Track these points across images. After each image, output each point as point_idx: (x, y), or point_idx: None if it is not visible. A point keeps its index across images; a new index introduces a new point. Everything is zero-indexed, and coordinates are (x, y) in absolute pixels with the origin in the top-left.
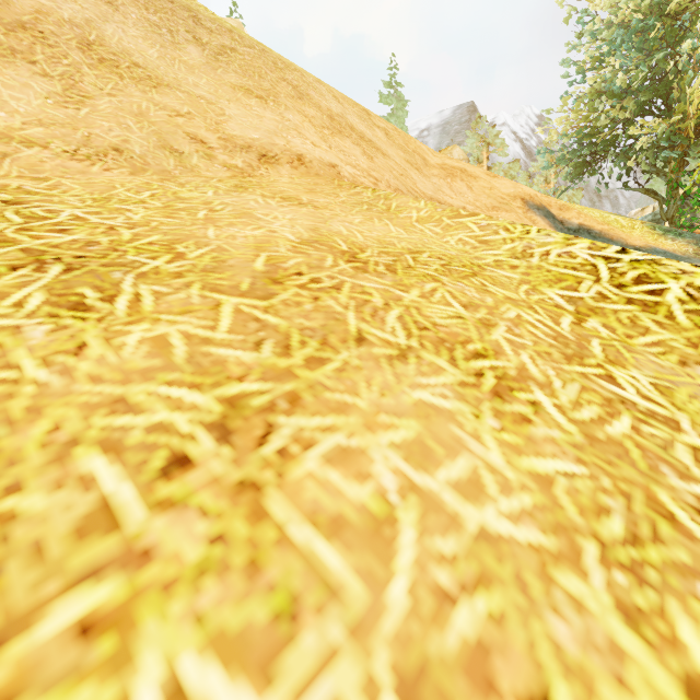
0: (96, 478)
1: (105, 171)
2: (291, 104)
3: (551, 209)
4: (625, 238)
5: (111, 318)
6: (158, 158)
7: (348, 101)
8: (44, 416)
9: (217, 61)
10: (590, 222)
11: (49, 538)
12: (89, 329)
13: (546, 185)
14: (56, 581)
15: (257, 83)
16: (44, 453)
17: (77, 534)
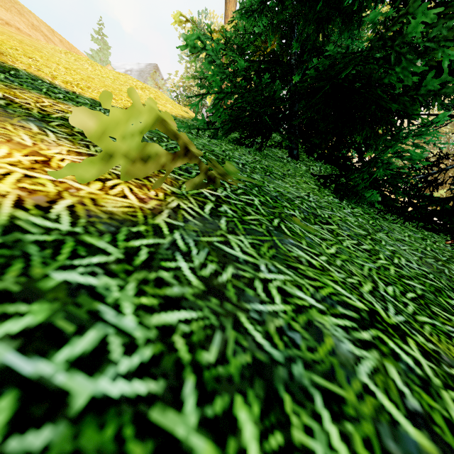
0: None
1: None
2: (17, 15)
3: None
4: None
5: None
6: None
7: (43, 24)
8: None
9: None
10: None
11: None
12: None
13: None
14: None
15: (4, 5)
16: None
17: None
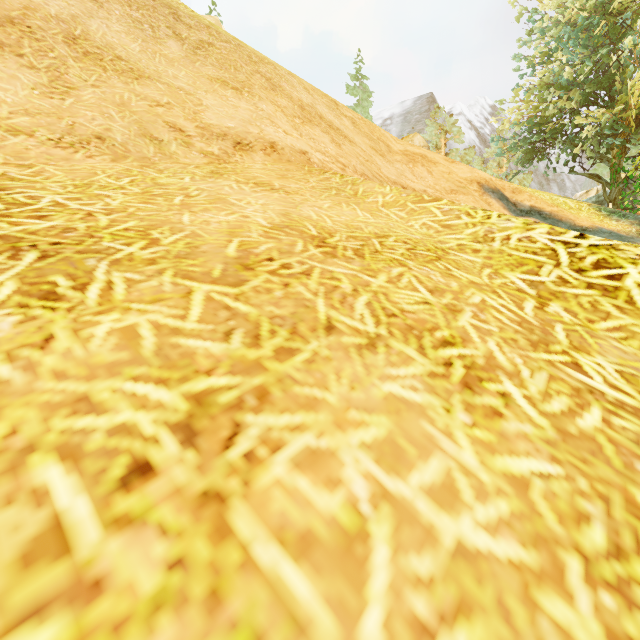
0: (50, 491)
1: (88, 158)
2: (264, 95)
3: (505, 192)
4: (573, 219)
5: (81, 308)
6: (138, 145)
7: (317, 92)
8: (1, 418)
9: (195, 55)
10: (540, 204)
11: None
12: (57, 320)
13: (499, 169)
14: None
15: (233, 75)
16: None
17: (22, 561)
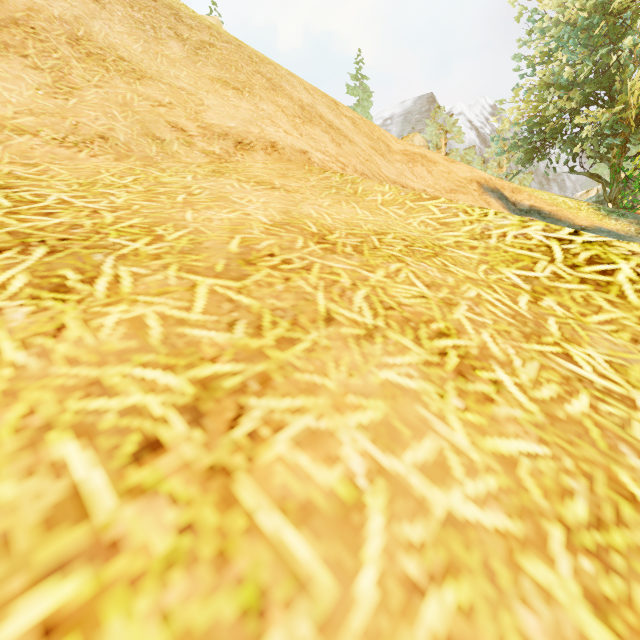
0: (68, 464)
1: (91, 157)
2: (265, 95)
3: (504, 192)
4: (572, 219)
5: (90, 300)
6: (141, 145)
7: (318, 92)
8: (19, 399)
9: (196, 55)
10: (540, 204)
11: (17, 530)
12: (68, 311)
13: (499, 169)
14: (21, 577)
15: (234, 76)
16: (17, 438)
17: (45, 525)
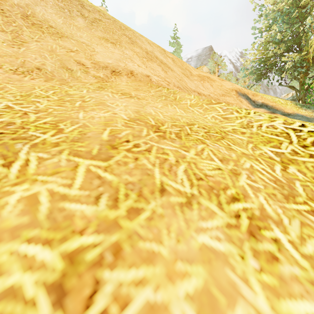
0: None
1: (31, 79)
2: (128, 46)
3: (249, 95)
4: (283, 109)
5: (4, 181)
6: (59, 72)
7: (155, 45)
8: None
9: (92, 25)
10: (267, 101)
11: None
12: None
13: (244, 83)
14: None
15: (111, 36)
16: None
17: None
